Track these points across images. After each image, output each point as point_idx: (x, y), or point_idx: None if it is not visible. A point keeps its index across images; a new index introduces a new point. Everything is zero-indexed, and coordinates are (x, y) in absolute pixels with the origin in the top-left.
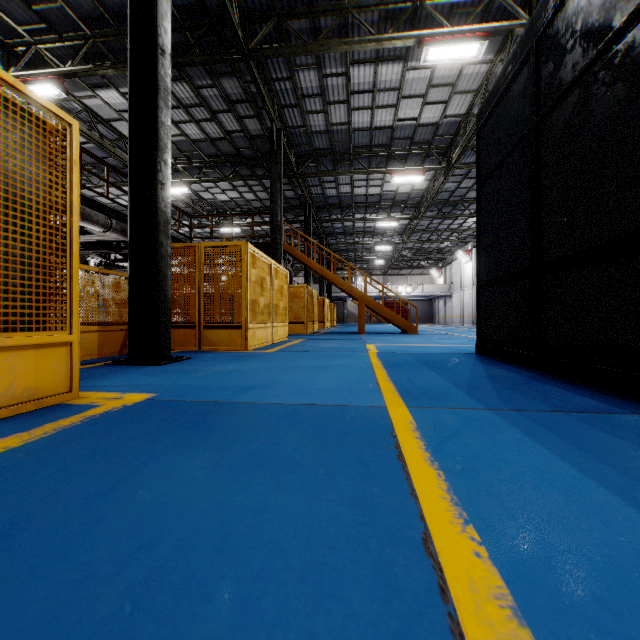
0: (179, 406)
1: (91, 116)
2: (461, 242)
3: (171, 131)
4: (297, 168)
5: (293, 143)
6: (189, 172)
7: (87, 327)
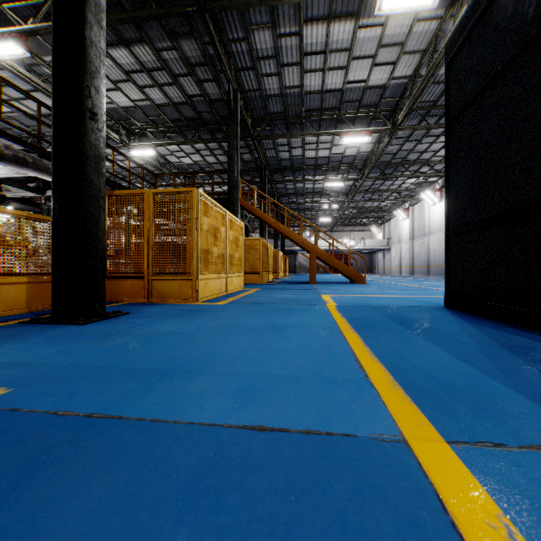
0: (5, 434)
1: None
2: (399, 201)
3: (137, 96)
4: (253, 131)
5: (249, 107)
6: (156, 136)
7: (12, 278)
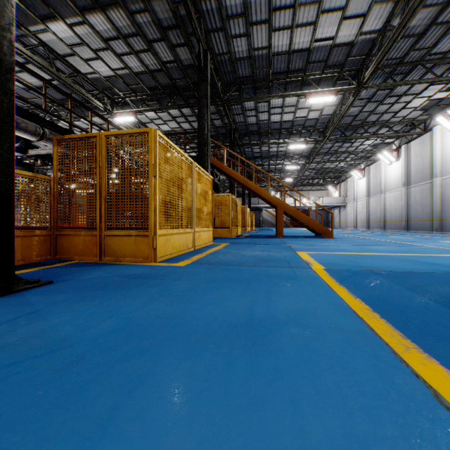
0: None
1: (47, 51)
2: (355, 163)
3: (116, 65)
4: (223, 95)
5: (219, 72)
6: (136, 105)
7: None
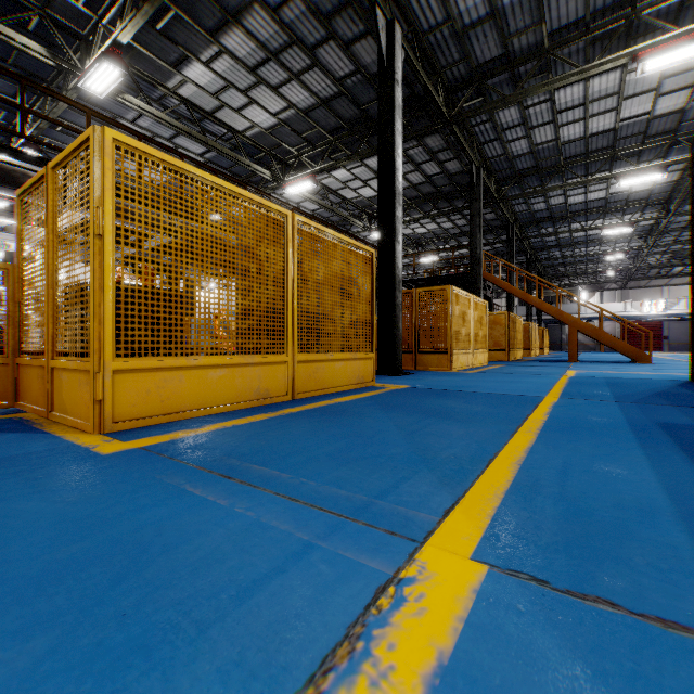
0: (427, 390)
1: (326, 191)
2: None
3: None
4: (497, 193)
5: (493, 171)
6: None
7: None
